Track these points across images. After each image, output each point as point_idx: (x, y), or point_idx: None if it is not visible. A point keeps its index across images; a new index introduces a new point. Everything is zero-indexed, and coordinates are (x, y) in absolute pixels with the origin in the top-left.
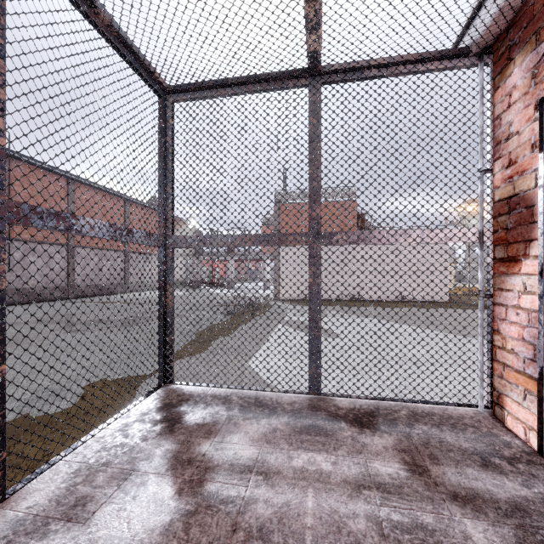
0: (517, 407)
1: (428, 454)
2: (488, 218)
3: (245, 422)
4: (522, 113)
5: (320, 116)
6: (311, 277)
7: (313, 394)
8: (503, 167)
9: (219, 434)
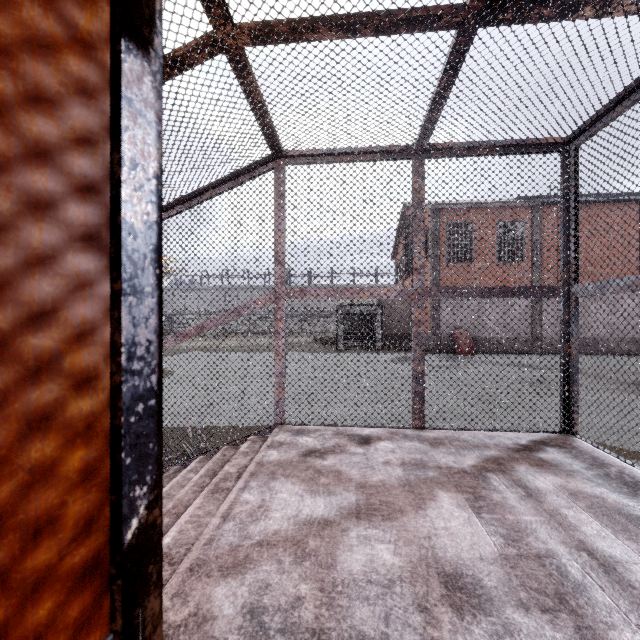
0: None
1: None
2: None
3: (582, 479)
4: None
5: None
6: None
7: None
8: None
9: (543, 469)
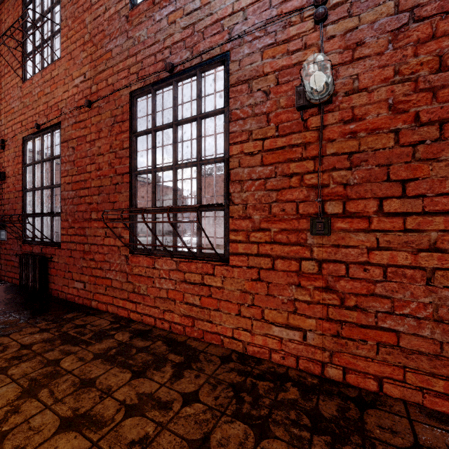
0: None
1: None
2: None
3: None
4: None
5: None
6: None
7: None
8: None
9: None
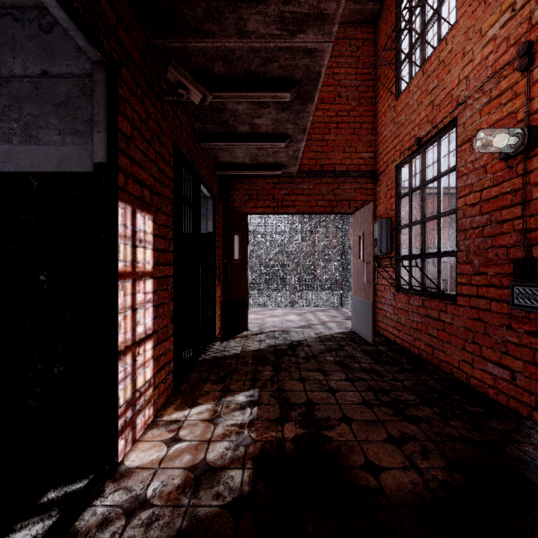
0: None
1: (338, 322)
2: None
3: (332, 313)
4: None
5: None
6: None
7: None
8: None
9: (323, 312)
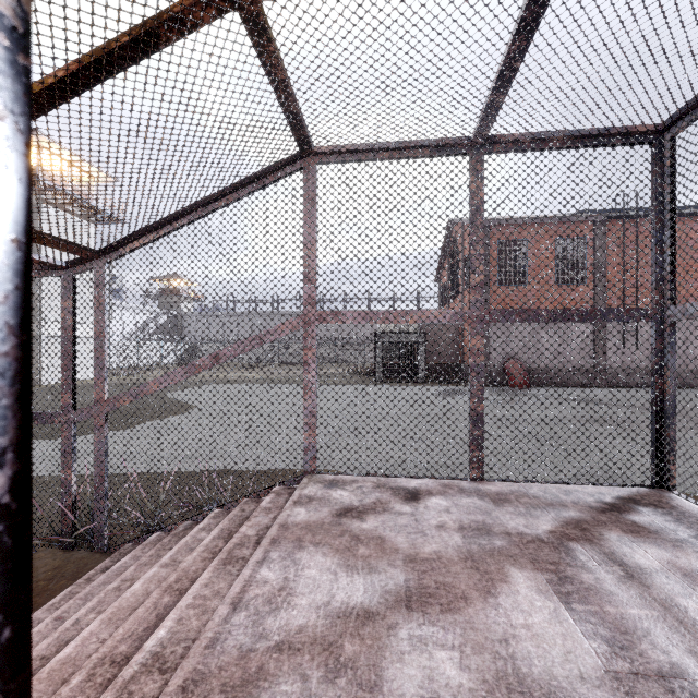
0: None
1: None
2: None
3: (694, 553)
4: None
5: None
6: None
7: None
8: None
9: (641, 538)
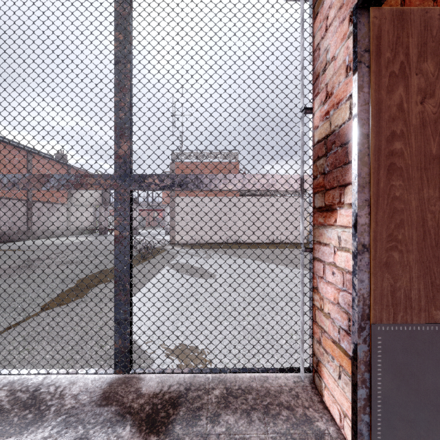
0: (333, 383)
1: None
2: (310, 164)
3: None
4: (337, 33)
5: (127, 31)
6: (117, 229)
7: (119, 373)
8: (321, 103)
9: None
